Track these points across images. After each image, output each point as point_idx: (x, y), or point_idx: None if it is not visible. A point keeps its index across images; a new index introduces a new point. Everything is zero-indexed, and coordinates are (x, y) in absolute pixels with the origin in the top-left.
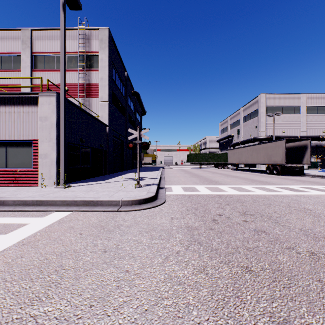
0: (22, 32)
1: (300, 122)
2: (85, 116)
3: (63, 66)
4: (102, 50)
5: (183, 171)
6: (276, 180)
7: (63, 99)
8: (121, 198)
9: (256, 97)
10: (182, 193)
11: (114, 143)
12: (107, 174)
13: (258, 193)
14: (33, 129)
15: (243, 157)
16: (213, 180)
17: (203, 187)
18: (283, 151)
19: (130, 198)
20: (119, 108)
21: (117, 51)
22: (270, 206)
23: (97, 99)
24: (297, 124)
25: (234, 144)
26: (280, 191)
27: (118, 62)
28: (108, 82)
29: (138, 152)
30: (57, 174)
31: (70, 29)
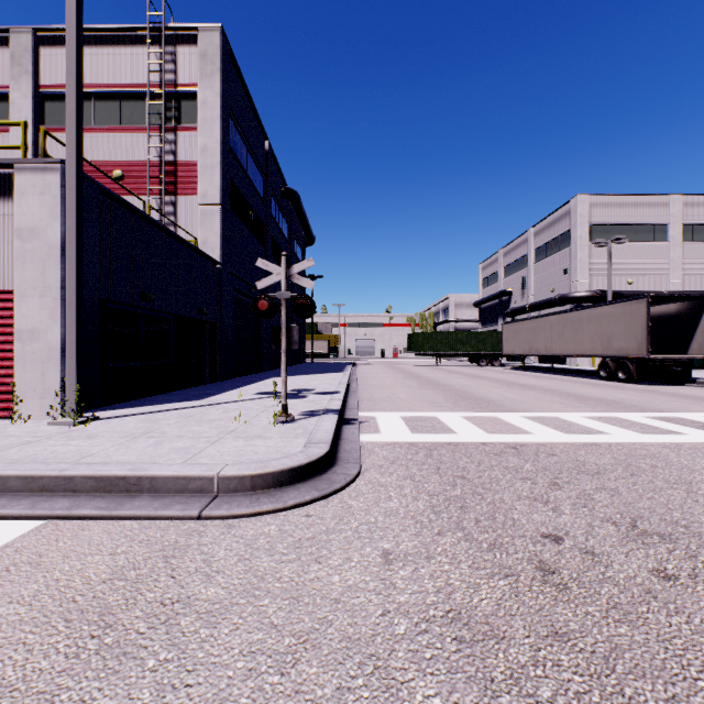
0: (12, 37)
1: (667, 260)
2: (154, 234)
3: (75, 83)
4: (206, 80)
5: (399, 372)
6: (636, 397)
7: (73, 176)
8: (219, 469)
9: (565, 204)
10: (407, 437)
11: (237, 306)
12: (219, 381)
13: (619, 439)
14: (2, 261)
15: (540, 339)
16: (477, 397)
17: (459, 417)
18: (644, 325)
19: (249, 467)
20: (249, 224)
21: (243, 88)
22: (698, 494)
23: (194, 200)
24: (661, 265)
25: (515, 311)
26: (674, 430)
27: (246, 114)
28: (220, 156)
29: (284, 323)
30: (65, 384)
31: (128, 30)
